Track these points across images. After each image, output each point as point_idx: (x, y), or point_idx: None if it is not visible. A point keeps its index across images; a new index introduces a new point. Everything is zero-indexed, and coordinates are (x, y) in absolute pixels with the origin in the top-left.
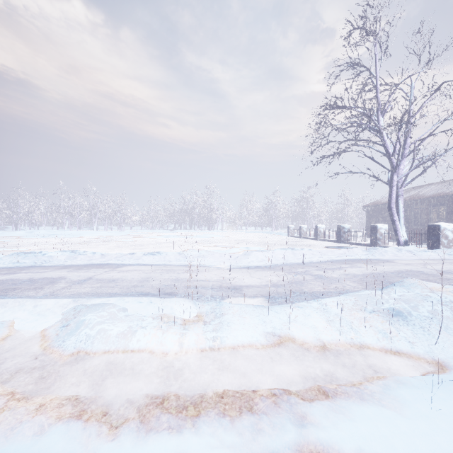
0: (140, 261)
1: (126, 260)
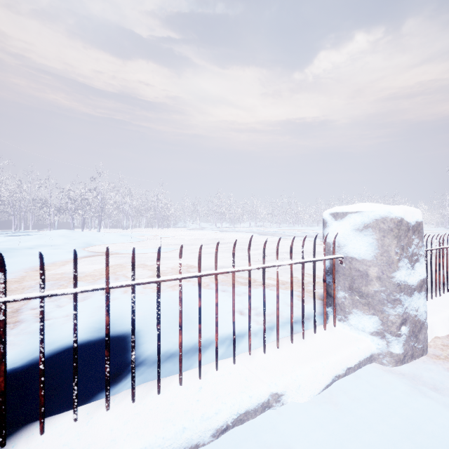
0: None
1: None
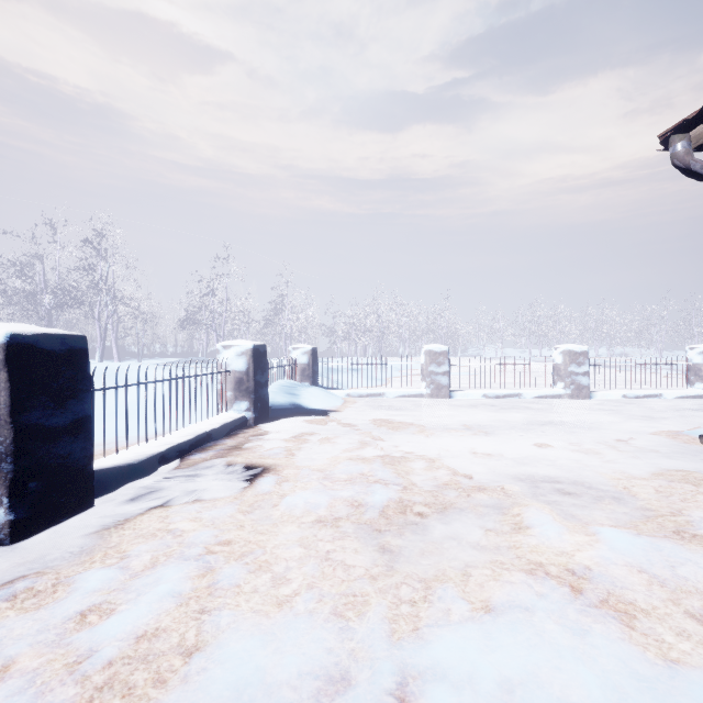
0: None
1: None
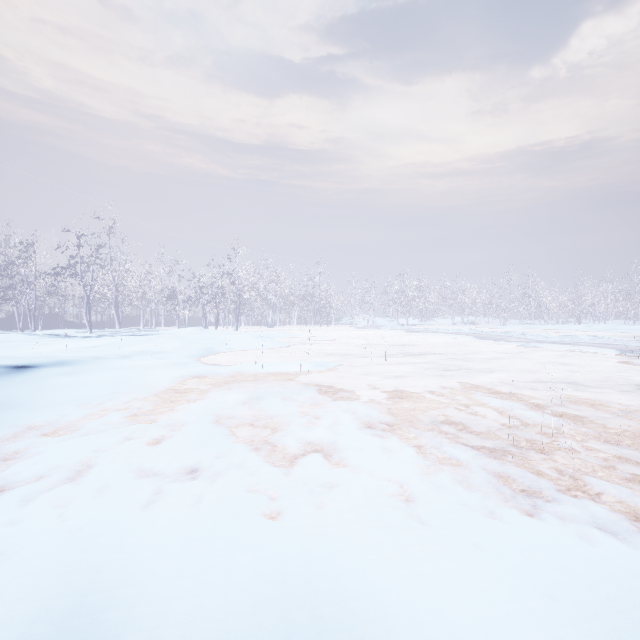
0: (639, 345)
1: (629, 344)
